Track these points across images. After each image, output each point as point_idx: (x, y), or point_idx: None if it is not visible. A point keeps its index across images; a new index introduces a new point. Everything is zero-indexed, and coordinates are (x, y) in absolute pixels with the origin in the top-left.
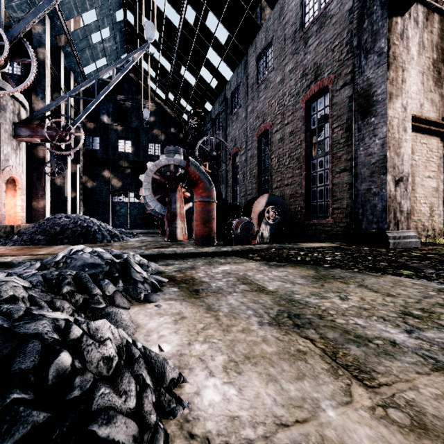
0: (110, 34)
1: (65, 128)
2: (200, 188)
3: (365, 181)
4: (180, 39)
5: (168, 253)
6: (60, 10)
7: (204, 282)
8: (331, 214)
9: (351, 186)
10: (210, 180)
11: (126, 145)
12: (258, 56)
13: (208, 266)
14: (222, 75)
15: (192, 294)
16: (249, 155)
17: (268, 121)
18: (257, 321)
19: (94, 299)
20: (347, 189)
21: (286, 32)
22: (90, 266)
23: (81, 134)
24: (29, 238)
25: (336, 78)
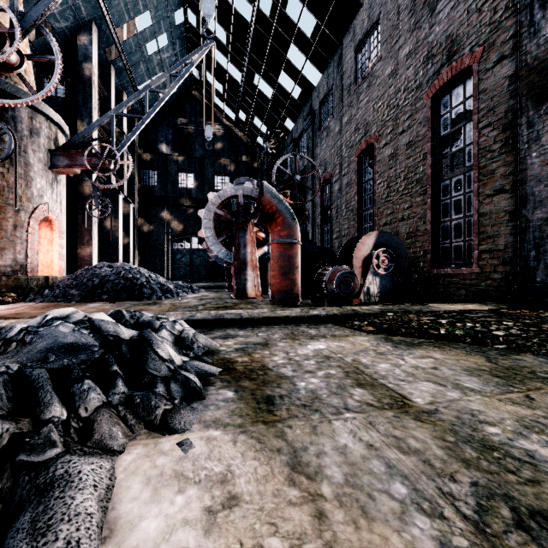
0: (168, 42)
1: (109, 155)
2: (279, 224)
3: (541, 206)
4: (253, 37)
5: (230, 318)
6: (109, 15)
7: (284, 378)
8: (477, 259)
9: (513, 216)
10: (292, 212)
11: (188, 179)
12: (358, 45)
13: (290, 341)
14: (307, 81)
15: (260, 410)
16: (345, 182)
17: (372, 132)
18: (433, 539)
19: (39, 433)
20: (505, 221)
21: (400, 2)
22: (62, 351)
23: (129, 162)
24: (61, 293)
25: (485, 51)
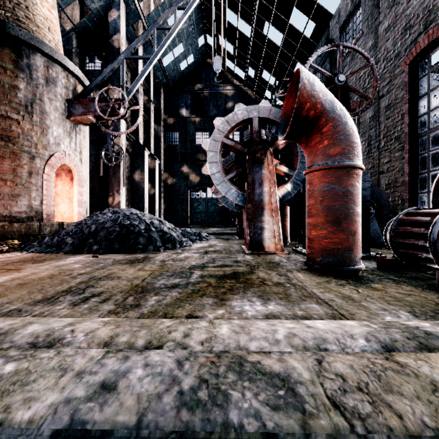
0: None
1: (119, 99)
2: (325, 135)
3: None
4: None
5: (255, 428)
6: None
7: None
8: None
9: None
10: (349, 115)
11: (204, 137)
12: None
13: None
14: (323, 10)
15: None
16: (383, 105)
17: None
18: None
19: None
20: None
21: None
22: None
23: (139, 106)
24: (57, 242)
25: None
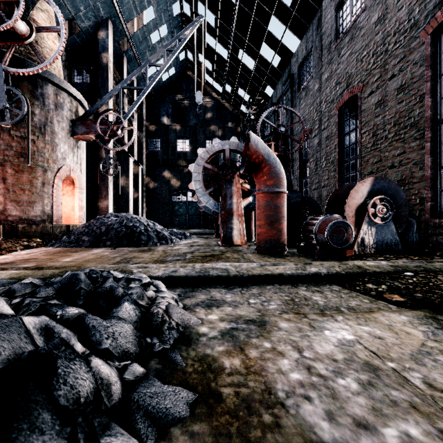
0: (168, 31)
1: (117, 122)
2: (265, 173)
3: None
4: (238, 16)
5: (216, 274)
6: (121, 12)
7: None
8: None
9: None
10: (279, 161)
11: (184, 144)
12: (339, 2)
13: (295, 317)
14: (286, 48)
15: None
16: (324, 136)
17: (355, 83)
18: None
19: None
20: None
21: None
22: None
23: (133, 127)
24: (75, 239)
25: None
